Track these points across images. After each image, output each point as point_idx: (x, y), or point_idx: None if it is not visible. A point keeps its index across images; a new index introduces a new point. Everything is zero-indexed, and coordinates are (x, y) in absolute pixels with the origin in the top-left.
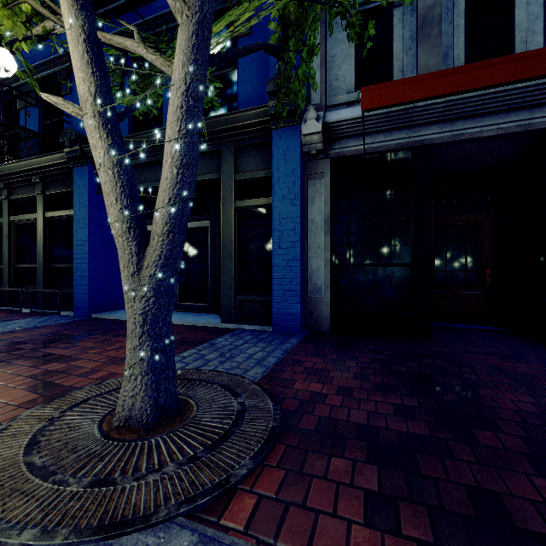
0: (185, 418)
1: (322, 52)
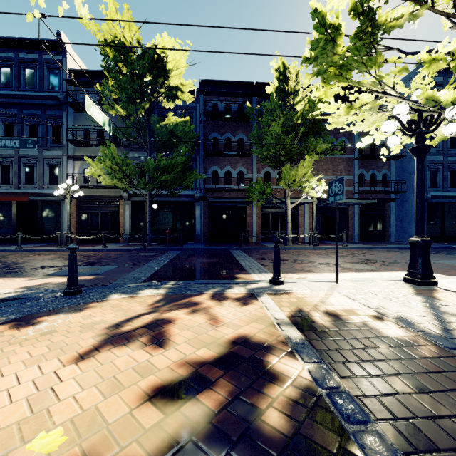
0: None
1: None
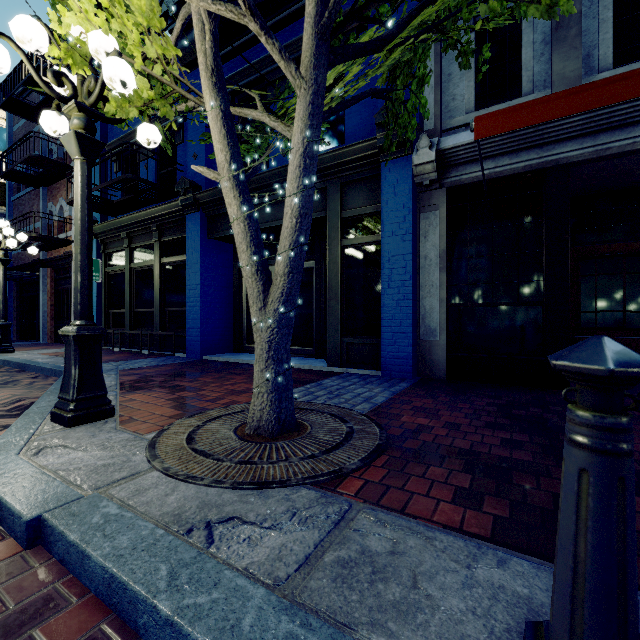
0: (302, 433)
1: (436, 72)
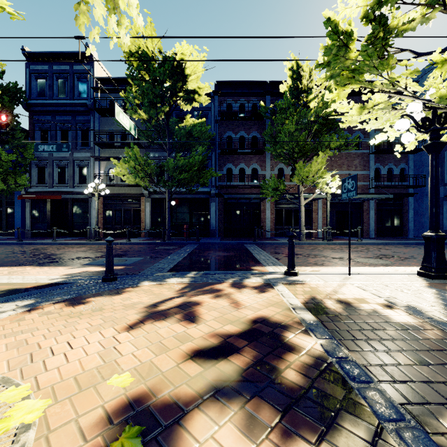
0: None
1: (29, 174)
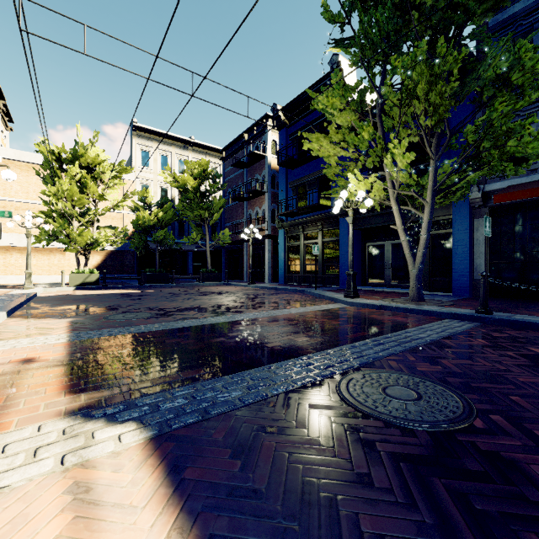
0: (426, 302)
1: None
